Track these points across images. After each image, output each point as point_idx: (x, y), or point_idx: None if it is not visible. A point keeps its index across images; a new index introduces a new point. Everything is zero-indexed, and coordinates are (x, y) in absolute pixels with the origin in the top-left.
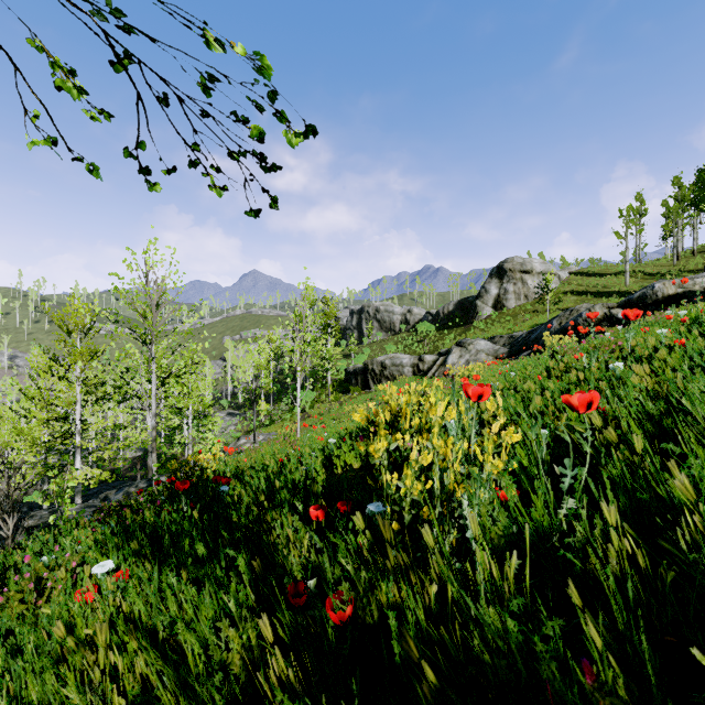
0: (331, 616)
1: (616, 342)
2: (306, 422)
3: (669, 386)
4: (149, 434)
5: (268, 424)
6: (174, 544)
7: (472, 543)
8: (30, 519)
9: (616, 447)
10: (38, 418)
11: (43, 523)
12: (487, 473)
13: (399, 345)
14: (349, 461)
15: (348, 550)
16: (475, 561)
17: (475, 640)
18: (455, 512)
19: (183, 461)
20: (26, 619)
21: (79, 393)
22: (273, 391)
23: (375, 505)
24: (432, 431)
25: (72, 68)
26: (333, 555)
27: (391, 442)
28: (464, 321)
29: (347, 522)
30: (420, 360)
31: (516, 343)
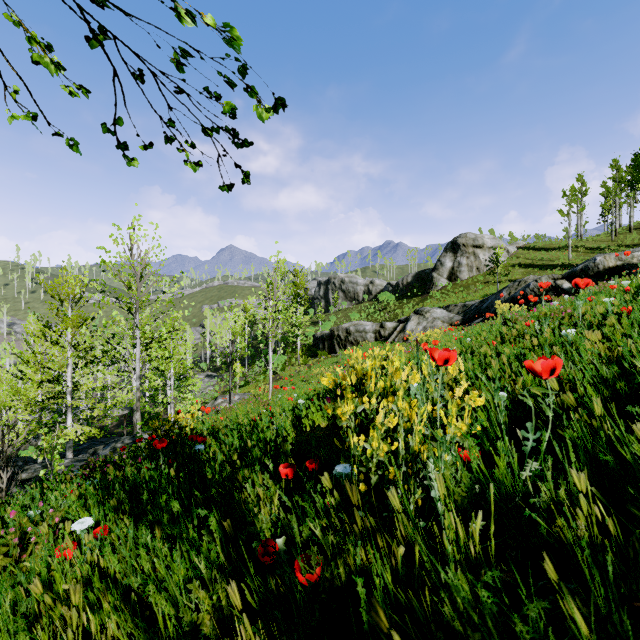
0: (299, 578)
1: (565, 309)
2: (278, 383)
3: (619, 350)
4: (134, 394)
5: (243, 385)
6: (153, 499)
7: (435, 503)
8: (25, 472)
9: (573, 410)
10: (32, 379)
11: (37, 476)
12: (451, 435)
13: (362, 313)
14: (317, 420)
15: (316, 506)
16: (438, 519)
17: (446, 611)
18: (420, 474)
19: (165, 418)
20: (10, 572)
21: (70, 357)
22: (248, 355)
23: (342, 465)
24: (397, 394)
25: (48, 43)
26: (301, 512)
27: (358, 405)
28: (421, 291)
29: (315, 479)
30: (381, 327)
31: (469, 311)
